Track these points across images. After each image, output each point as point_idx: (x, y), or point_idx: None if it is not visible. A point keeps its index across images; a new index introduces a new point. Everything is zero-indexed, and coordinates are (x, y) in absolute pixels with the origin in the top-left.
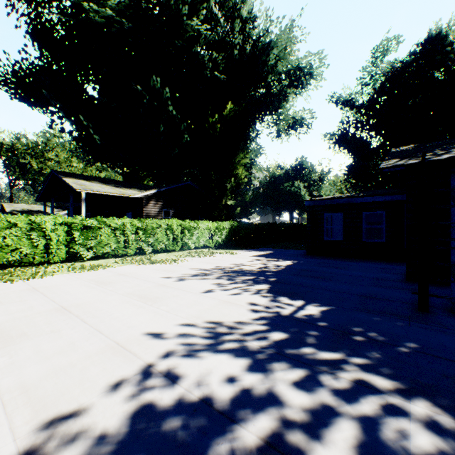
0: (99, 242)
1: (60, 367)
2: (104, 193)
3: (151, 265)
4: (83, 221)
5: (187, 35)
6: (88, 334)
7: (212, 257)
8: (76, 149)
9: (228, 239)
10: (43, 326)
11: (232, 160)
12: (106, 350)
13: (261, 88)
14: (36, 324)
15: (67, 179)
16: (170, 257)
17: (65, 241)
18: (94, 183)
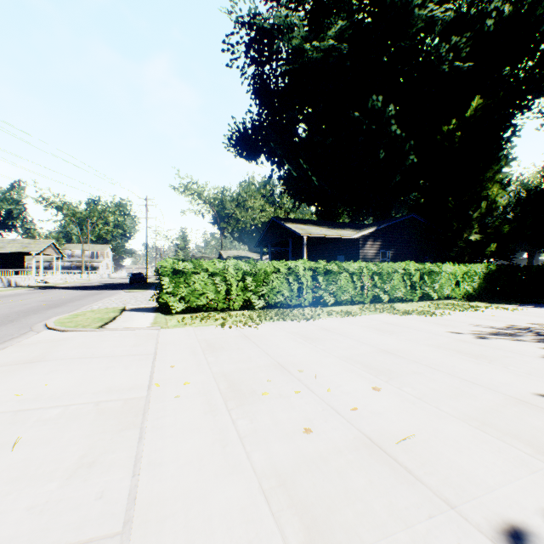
0: (338, 288)
1: (484, 409)
2: (323, 235)
3: (407, 316)
4: (325, 266)
5: (413, 31)
6: (460, 382)
7: (481, 312)
8: (280, 194)
9: (482, 288)
10: (395, 366)
11: (477, 177)
12: (512, 403)
13: (528, 60)
14: (385, 363)
15: (288, 225)
16: (416, 307)
17: (312, 285)
18: (310, 227)
